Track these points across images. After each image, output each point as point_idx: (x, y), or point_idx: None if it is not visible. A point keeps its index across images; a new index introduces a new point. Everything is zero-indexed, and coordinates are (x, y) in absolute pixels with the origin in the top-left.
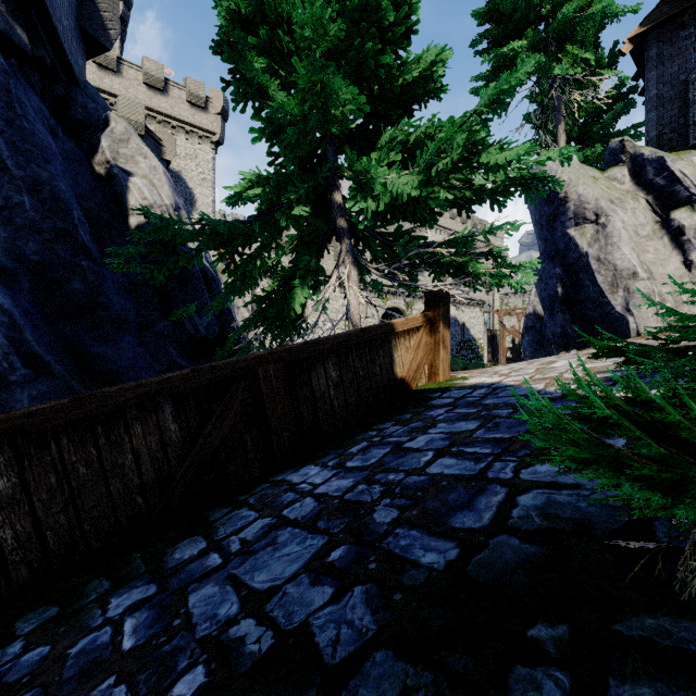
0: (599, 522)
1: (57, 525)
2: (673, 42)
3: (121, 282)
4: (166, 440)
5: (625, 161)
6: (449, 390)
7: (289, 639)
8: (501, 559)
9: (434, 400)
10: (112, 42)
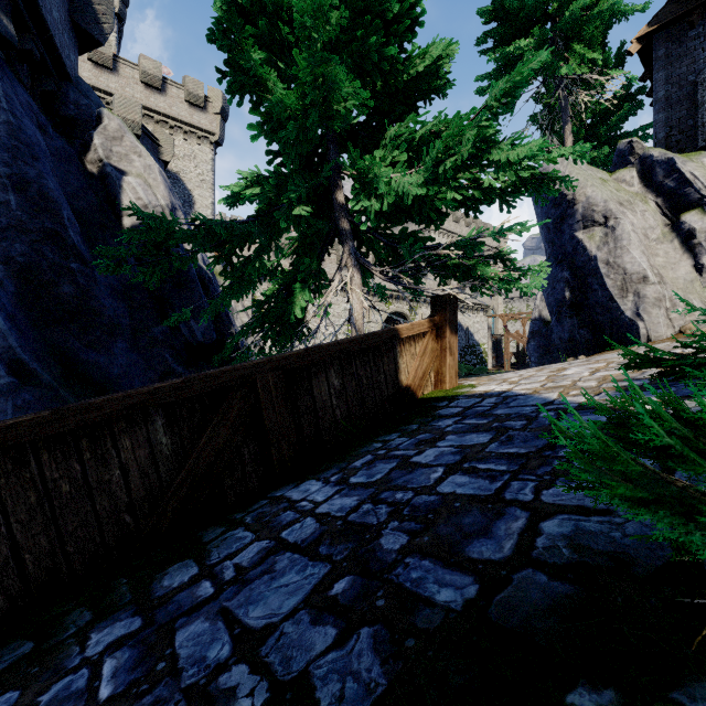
0: (639, 557)
1: (37, 548)
2: (682, 42)
3: (113, 285)
4: (157, 454)
5: (634, 163)
6: (457, 399)
7: (287, 694)
8: (528, 599)
9: (441, 410)
10: (106, 37)
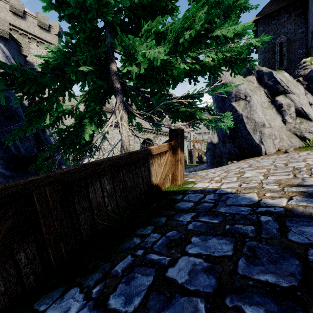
0: None
1: None
2: (269, 25)
3: None
4: None
5: (254, 73)
6: (187, 194)
7: None
8: None
9: (179, 203)
10: None
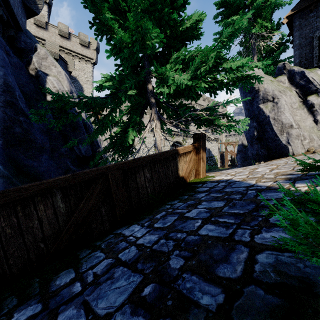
0: (316, 281)
1: None
2: (306, 19)
3: (41, 128)
4: (58, 212)
5: (285, 73)
6: (206, 183)
7: None
8: (254, 306)
9: (199, 188)
10: (39, 11)
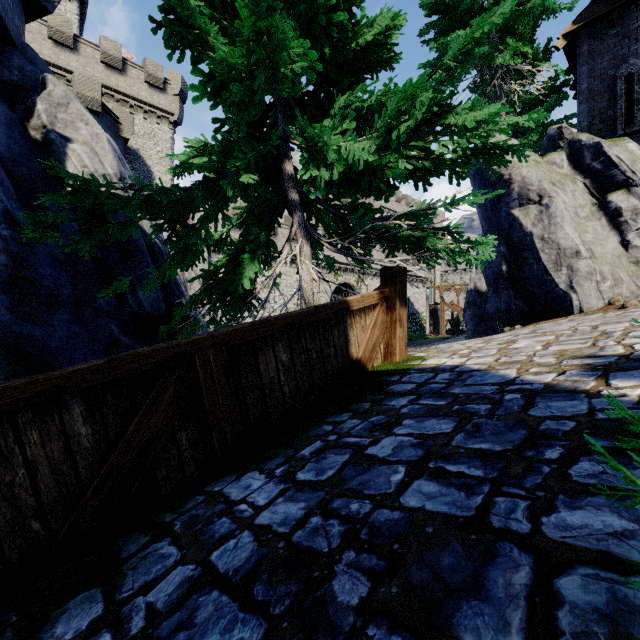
0: None
1: None
2: (603, 40)
3: (54, 254)
4: (75, 447)
5: (563, 147)
6: (408, 373)
7: None
8: None
9: (393, 385)
10: (54, 5)
